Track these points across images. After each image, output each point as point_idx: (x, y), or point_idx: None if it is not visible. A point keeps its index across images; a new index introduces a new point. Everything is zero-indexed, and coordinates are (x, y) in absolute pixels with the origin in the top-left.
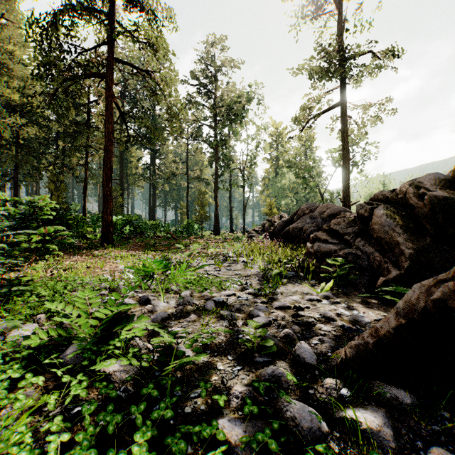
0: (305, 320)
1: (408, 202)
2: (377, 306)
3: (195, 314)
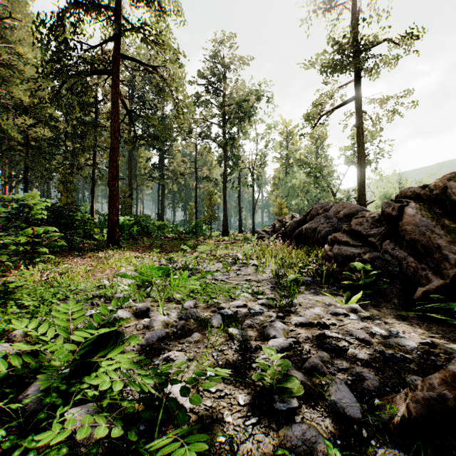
0: (334, 343)
1: (449, 198)
2: (417, 323)
3: (199, 332)
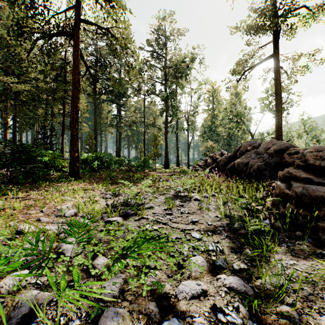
0: None
1: None
2: None
3: None
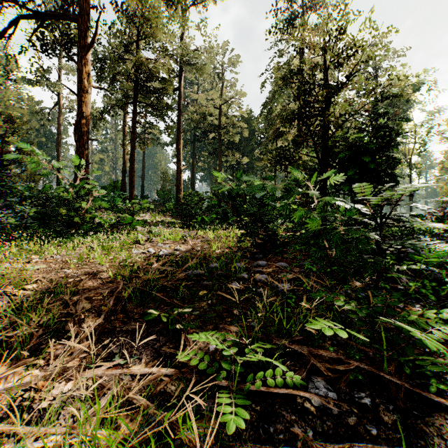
0: None
1: None
2: None
3: None
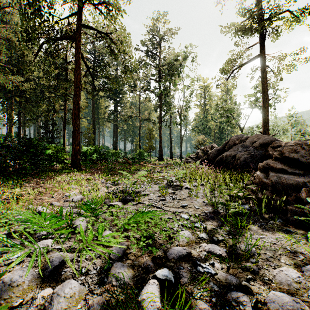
0: None
1: None
2: None
3: None
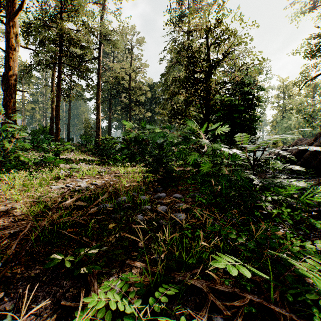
0: None
1: None
2: None
3: None
